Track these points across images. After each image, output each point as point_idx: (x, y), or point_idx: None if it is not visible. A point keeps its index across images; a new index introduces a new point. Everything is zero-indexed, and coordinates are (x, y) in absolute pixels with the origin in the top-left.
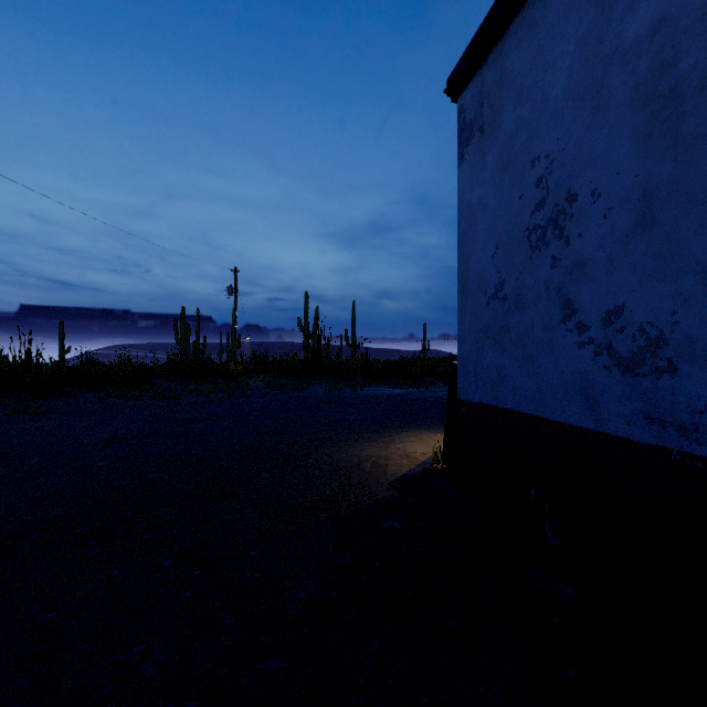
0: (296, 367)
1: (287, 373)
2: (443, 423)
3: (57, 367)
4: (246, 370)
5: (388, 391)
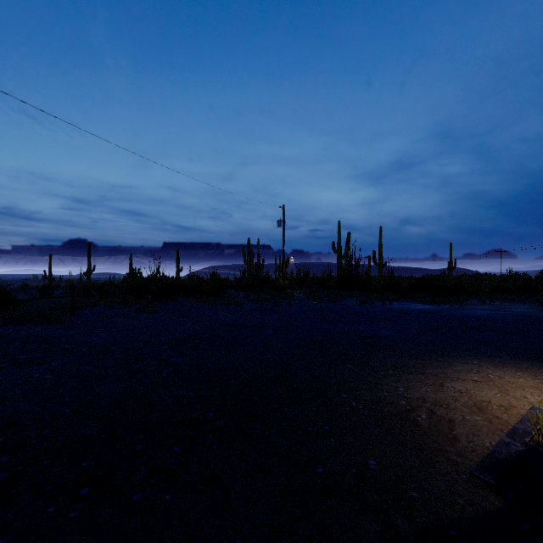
0: (331, 282)
1: (323, 287)
2: (505, 353)
3: (167, 280)
4: (292, 284)
5: (417, 306)
